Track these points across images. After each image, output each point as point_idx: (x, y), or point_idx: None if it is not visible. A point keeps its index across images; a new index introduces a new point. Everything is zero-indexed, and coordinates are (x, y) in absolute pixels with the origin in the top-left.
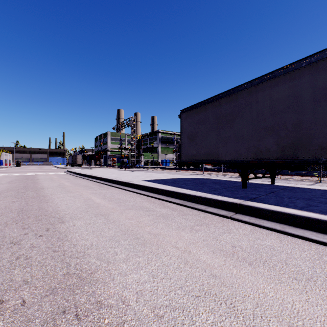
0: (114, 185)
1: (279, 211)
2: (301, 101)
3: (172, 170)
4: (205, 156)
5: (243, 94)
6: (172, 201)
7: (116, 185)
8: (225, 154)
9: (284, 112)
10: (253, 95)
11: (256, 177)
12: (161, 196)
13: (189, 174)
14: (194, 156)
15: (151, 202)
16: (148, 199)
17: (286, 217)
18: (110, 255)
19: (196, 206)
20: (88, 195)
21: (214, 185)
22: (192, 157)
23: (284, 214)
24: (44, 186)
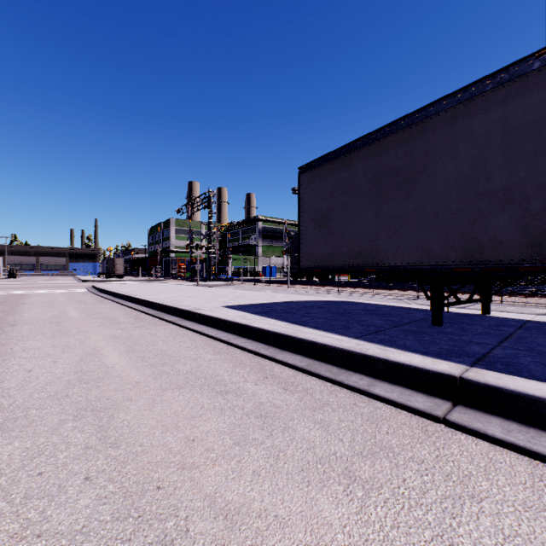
0: (165, 316)
1: None
2: None
3: (281, 285)
4: (350, 258)
5: (437, 122)
6: (284, 359)
7: (169, 316)
8: (394, 253)
9: (541, 155)
10: (461, 124)
11: (459, 300)
12: (259, 347)
13: (313, 293)
14: (328, 258)
15: (235, 363)
16: (229, 353)
17: None
18: None
19: (343, 376)
20: (99, 342)
21: (370, 317)
22: (322, 259)
23: None
24: (22, 318)
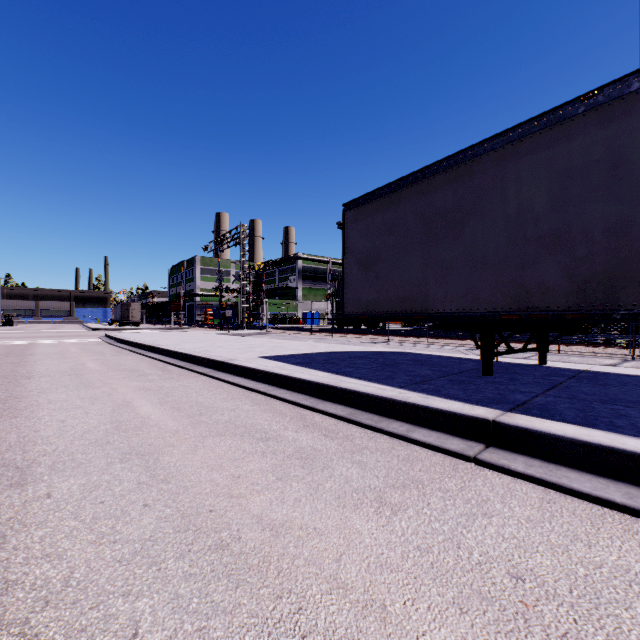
0: (195, 368)
1: (609, 445)
2: (628, 174)
3: (325, 333)
4: (398, 304)
5: (487, 162)
6: (325, 409)
7: (200, 368)
8: (443, 299)
9: (586, 201)
10: (510, 165)
11: (511, 349)
12: (300, 398)
13: (360, 343)
14: (374, 304)
15: (275, 413)
16: (268, 404)
17: (629, 464)
18: (110, 637)
19: (384, 424)
20: (128, 394)
21: (419, 367)
22: (368, 305)
23: (623, 454)
24: (36, 371)
